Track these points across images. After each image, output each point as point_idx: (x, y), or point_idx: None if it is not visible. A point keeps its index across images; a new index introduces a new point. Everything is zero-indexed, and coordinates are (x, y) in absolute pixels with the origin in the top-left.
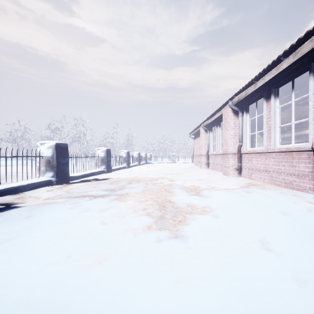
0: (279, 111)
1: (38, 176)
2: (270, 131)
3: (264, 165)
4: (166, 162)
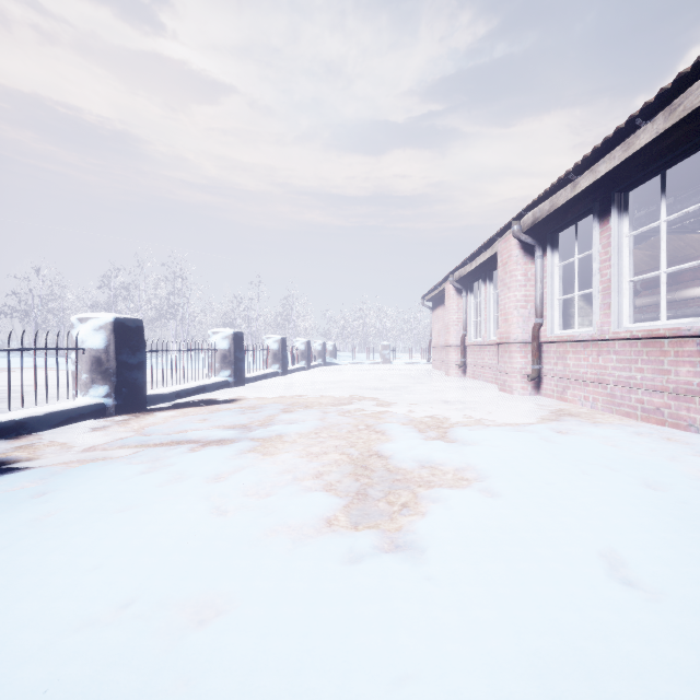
0: (630, 244)
1: (74, 396)
2: (609, 290)
3: (594, 369)
4: (368, 362)
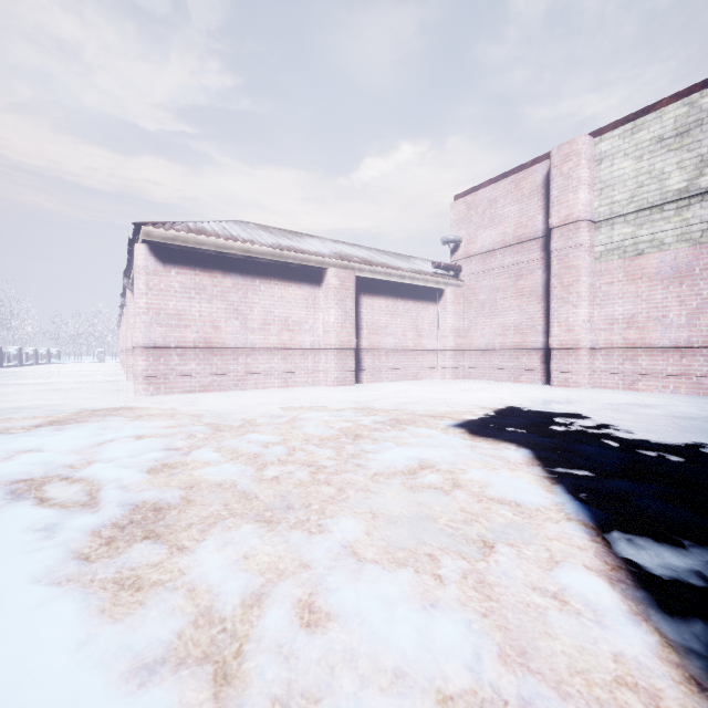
0: None
1: None
2: None
3: None
4: (88, 362)
